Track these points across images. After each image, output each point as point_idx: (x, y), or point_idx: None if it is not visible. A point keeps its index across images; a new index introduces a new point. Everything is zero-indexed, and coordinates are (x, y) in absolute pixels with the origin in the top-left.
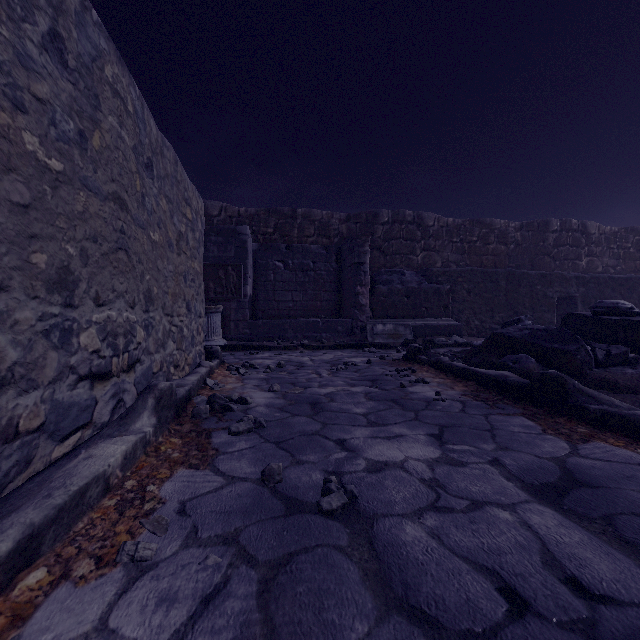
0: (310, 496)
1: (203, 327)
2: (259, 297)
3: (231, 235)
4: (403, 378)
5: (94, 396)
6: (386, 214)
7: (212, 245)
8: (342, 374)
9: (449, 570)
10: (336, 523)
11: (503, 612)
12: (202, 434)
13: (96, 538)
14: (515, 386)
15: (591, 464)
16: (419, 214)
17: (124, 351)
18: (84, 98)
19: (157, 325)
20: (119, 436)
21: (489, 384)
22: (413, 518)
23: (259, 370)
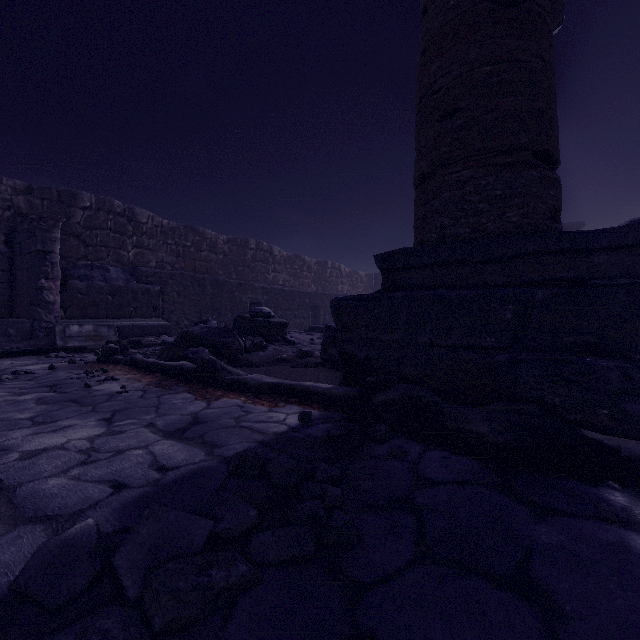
0: None
1: None
2: None
3: None
4: (92, 379)
5: None
6: (88, 198)
7: None
8: (8, 385)
9: (78, 490)
10: None
11: (109, 494)
12: None
13: None
14: (188, 371)
15: (213, 411)
16: (131, 208)
17: None
18: None
19: None
20: None
21: (171, 373)
22: (60, 475)
23: None
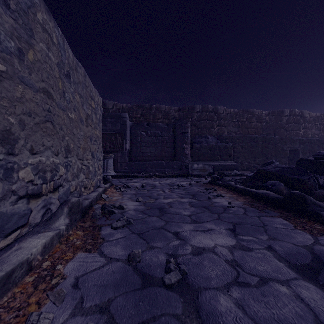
0: (157, 272)
1: (101, 166)
2: (133, 150)
3: (118, 118)
4: (209, 194)
5: (30, 208)
6: (198, 107)
7: (108, 123)
8: (176, 191)
9: None
10: (174, 294)
11: None
12: (96, 228)
13: (14, 309)
14: (274, 199)
15: None
16: (215, 107)
17: (50, 180)
18: (22, 29)
19: (73, 165)
20: (43, 232)
21: (258, 198)
22: (224, 291)
23: (132, 189)
